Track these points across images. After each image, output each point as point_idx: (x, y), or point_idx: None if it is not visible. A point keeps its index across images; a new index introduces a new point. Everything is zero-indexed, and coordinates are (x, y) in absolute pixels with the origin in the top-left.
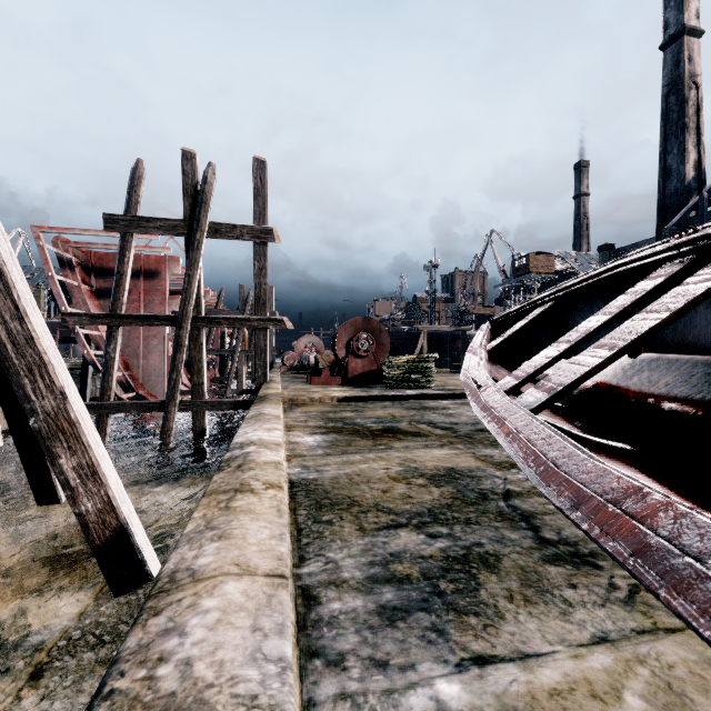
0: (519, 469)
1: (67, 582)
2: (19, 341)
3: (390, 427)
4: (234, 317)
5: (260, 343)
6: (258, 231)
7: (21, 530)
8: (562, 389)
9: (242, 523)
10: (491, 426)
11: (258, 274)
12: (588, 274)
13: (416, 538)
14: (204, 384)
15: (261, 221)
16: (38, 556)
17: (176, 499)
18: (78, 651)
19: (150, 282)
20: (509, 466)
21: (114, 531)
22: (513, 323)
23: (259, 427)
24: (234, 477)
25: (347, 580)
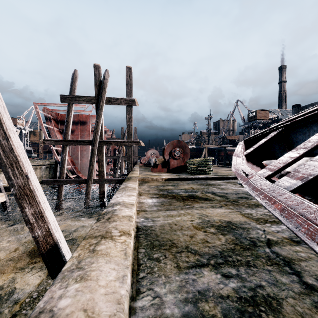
0: (270, 223)
1: (35, 266)
2: (6, 150)
3: (191, 194)
4: (117, 140)
5: (129, 153)
6: (128, 101)
7: (21, 237)
8: (313, 178)
9: (99, 265)
10: (264, 202)
11: (128, 121)
12: (307, 111)
13: (214, 277)
14: (104, 171)
15: (129, 96)
16: (25, 251)
17: (90, 225)
18: (34, 305)
19: (83, 126)
20: (263, 221)
21: (51, 246)
22: (257, 141)
23: (124, 194)
24: (104, 226)
25: (168, 317)
